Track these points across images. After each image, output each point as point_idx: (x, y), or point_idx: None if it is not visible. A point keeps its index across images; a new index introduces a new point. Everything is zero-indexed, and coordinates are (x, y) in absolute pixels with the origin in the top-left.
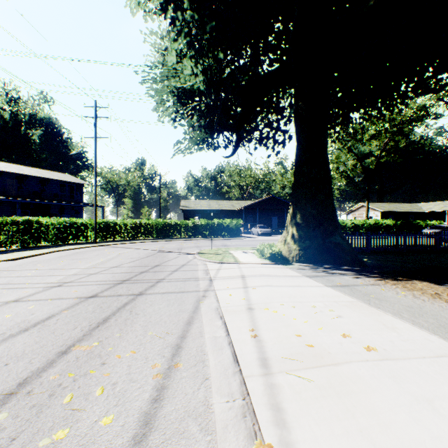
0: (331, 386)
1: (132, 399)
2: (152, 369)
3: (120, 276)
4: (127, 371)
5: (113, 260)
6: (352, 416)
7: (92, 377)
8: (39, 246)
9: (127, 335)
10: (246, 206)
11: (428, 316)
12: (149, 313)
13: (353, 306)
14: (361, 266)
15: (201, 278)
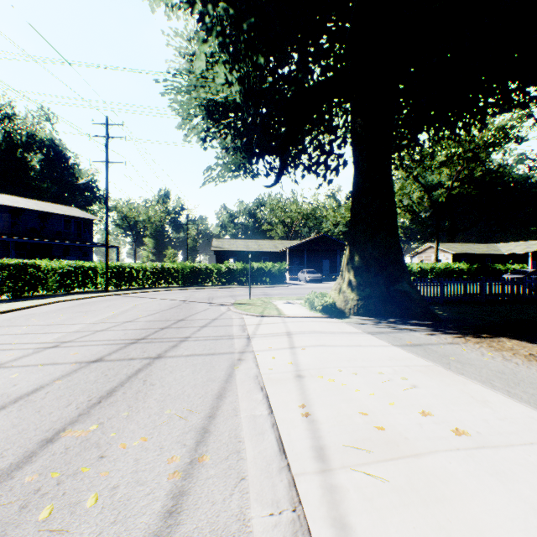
0: (413, 489)
1: (137, 512)
2: (168, 465)
3: (134, 333)
4: (134, 468)
5: (126, 312)
6: (447, 536)
7: (83, 478)
8: (36, 295)
9: (137, 414)
10: (292, 247)
11: (526, 385)
12: (168, 384)
13: (429, 372)
14: (434, 320)
15: (236, 336)
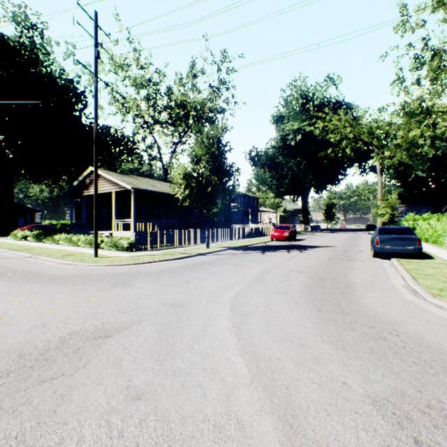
0: None
1: None
2: None
3: None
4: None
5: None
6: None
7: None
8: None
9: None
10: None
11: None
12: None
13: None
14: None
15: None
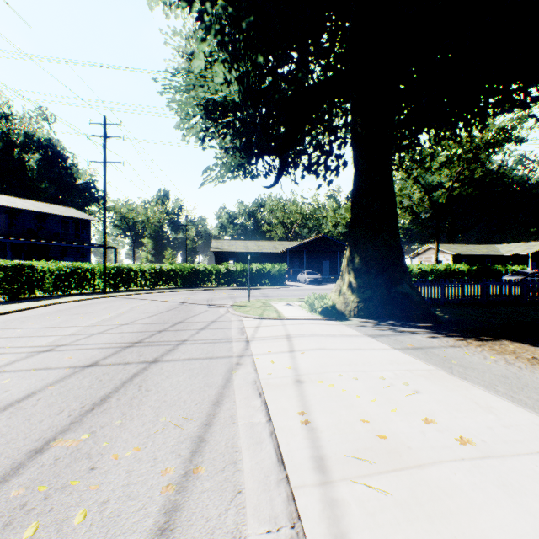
0: (417, 503)
1: (127, 530)
2: (162, 478)
3: (130, 336)
4: (125, 480)
5: (124, 315)
6: None
7: (72, 492)
8: (33, 297)
9: (131, 422)
10: (291, 248)
11: (531, 390)
12: (164, 389)
13: (432, 377)
14: (435, 322)
15: (235, 339)
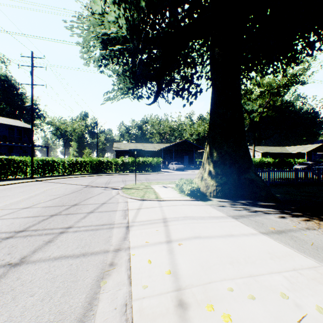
0: None
1: None
2: None
3: (20, 222)
4: None
5: (33, 197)
6: None
7: None
8: None
9: None
10: (165, 148)
11: None
12: None
13: None
14: (275, 201)
15: (116, 225)
